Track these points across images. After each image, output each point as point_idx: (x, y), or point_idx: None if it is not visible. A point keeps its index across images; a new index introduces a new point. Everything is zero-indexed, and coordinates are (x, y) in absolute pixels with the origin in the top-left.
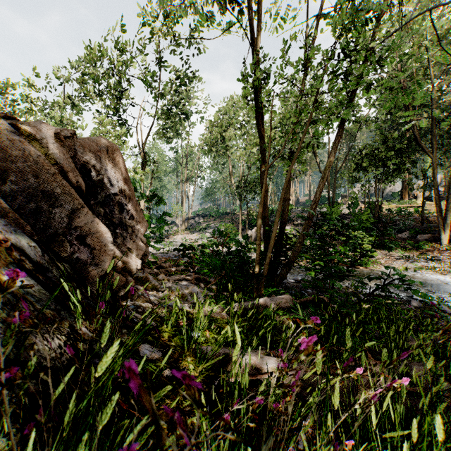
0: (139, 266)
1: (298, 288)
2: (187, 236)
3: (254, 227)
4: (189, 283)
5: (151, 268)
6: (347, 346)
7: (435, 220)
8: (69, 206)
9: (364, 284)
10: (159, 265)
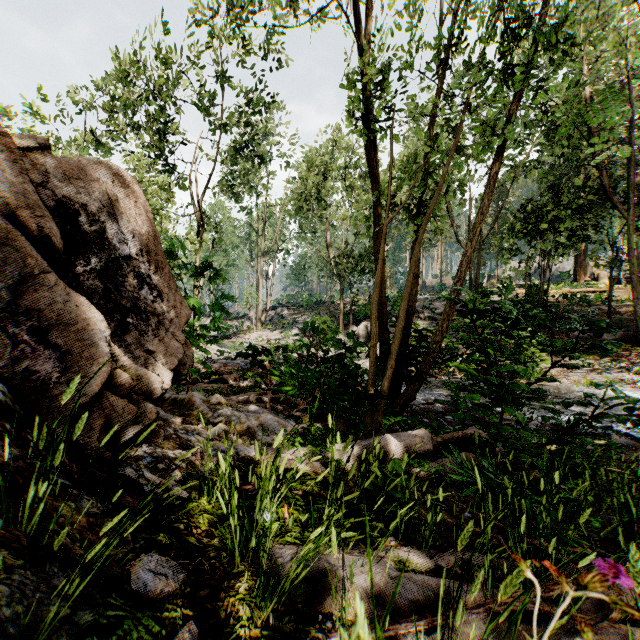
0: (167, 384)
1: (431, 413)
2: (265, 335)
3: (362, 322)
4: (260, 409)
5: (207, 383)
6: (583, 563)
7: (627, 312)
8: (14, 268)
9: (557, 413)
10: (220, 377)
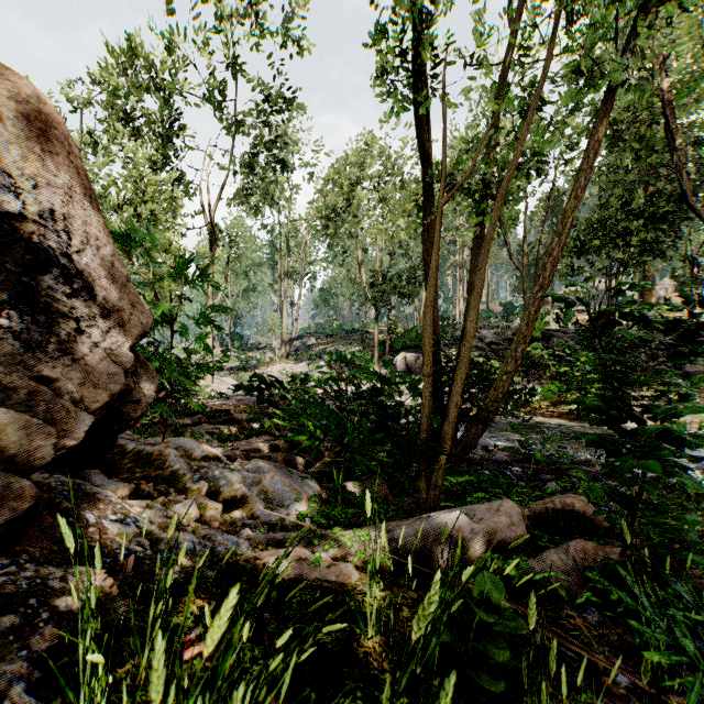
0: (78, 436)
1: (493, 464)
2: (290, 367)
3: (400, 353)
4: (266, 466)
5: (214, 423)
6: None
7: None
8: None
9: None
10: (230, 417)
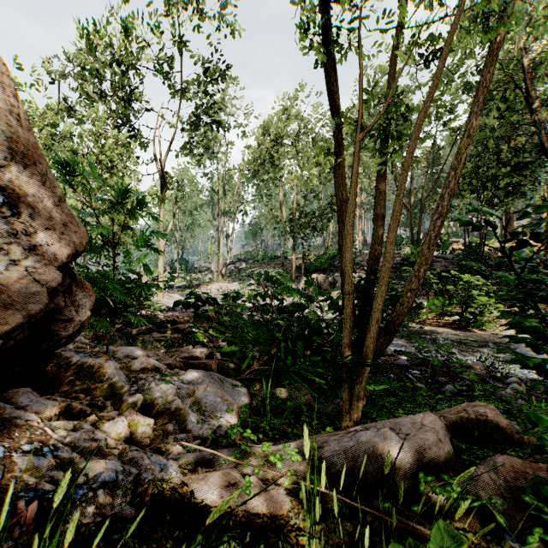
0: None
1: (395, 367)
2: (225, 286)
3: (312, 274)
4: (200, 376)
5: (162, 332)
6: None
7: None
8: None
9: None
10: (175, 327)
